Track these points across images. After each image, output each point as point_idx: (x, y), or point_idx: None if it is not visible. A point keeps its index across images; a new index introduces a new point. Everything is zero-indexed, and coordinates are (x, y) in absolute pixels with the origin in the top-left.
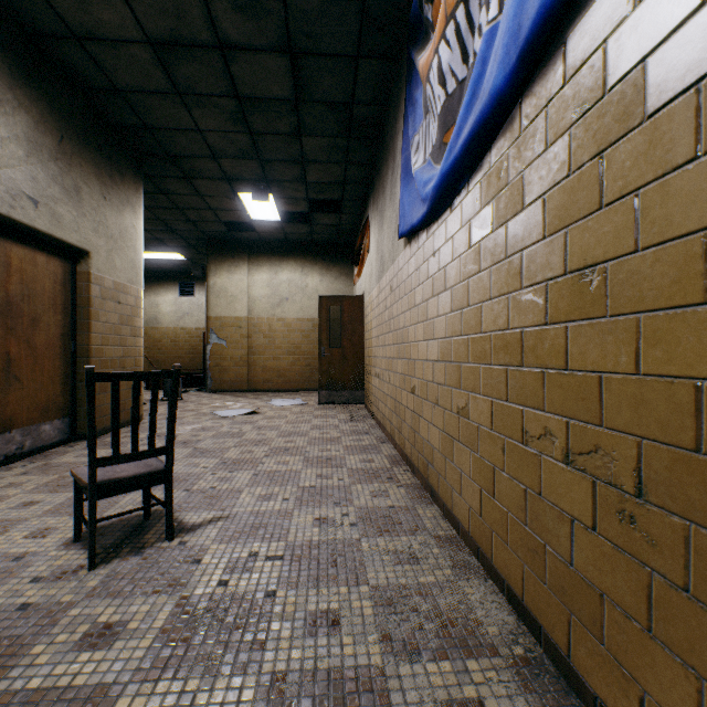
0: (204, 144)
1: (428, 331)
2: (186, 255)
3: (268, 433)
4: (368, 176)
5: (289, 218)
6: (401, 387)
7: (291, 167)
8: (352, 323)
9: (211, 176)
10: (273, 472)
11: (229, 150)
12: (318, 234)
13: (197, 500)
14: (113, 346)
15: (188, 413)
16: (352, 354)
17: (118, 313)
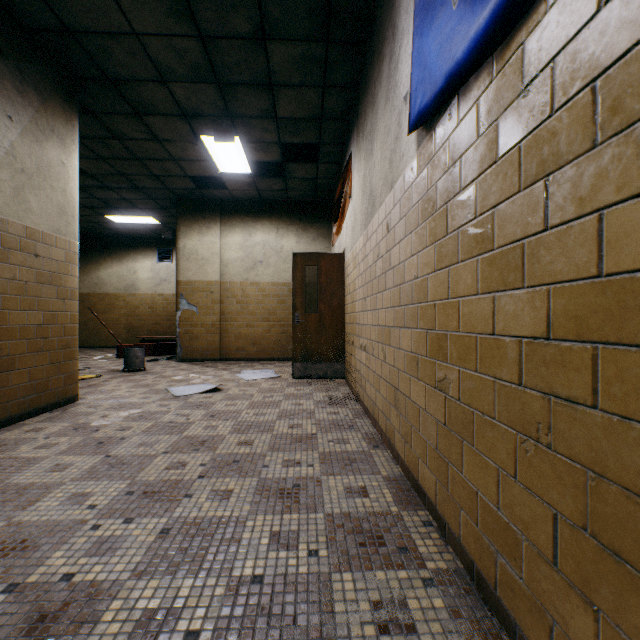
0: (147, 58)
1: (496, 273)
2: (159, 219)
3: (221, 425)
4: (350, 106)
5: (263, 174)
6: (410, 372)
7: (257, 94)
8: (331, 284)
9: (165, 111)
10: (197, 523)
11: (178, 69)
12: (294, 191)
13: (0, 637)
14: (25, 310)
15: (138, 390)
16: (331, 320)
17: (35, 268)
